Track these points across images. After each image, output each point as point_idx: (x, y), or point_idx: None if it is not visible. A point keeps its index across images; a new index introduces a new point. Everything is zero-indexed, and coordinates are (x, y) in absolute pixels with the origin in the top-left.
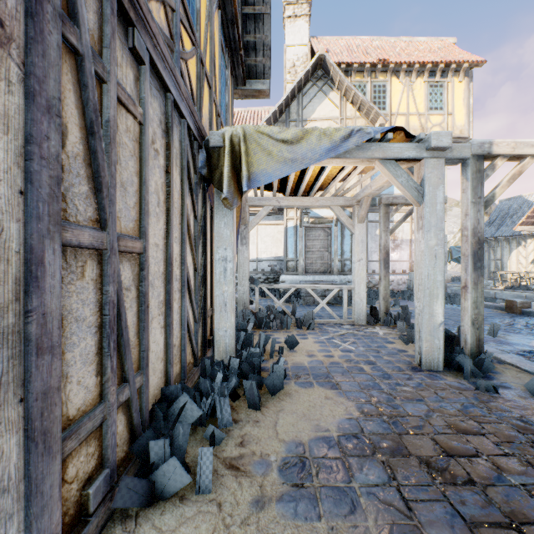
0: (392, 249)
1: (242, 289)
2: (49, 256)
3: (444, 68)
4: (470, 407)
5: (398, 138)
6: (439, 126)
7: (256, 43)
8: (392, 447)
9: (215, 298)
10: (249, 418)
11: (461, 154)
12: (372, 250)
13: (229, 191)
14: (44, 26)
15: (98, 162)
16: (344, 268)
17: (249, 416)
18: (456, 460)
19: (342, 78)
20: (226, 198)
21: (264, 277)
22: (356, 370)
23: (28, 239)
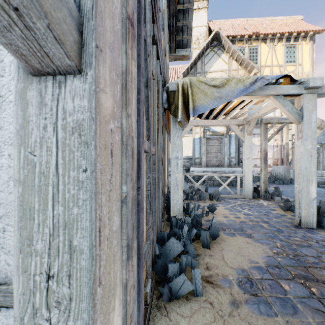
0: None
1: None
2: (142, 157)
3: (296, 35)
4: None
5: (284, 81)
6: (292, 73)
7: (183, 27)
8: (304, 275)
9: (171, 181)
10: (205, 253)
11: None
12: None
13: (182, 117)
14: (141, 27)
15: (148, 102)
16: (230, 163)
17: (204, 252)
18: None
19: (230, 45)
20: (180, 121)
21: None
22: (259, 227)
23: (138, 147)
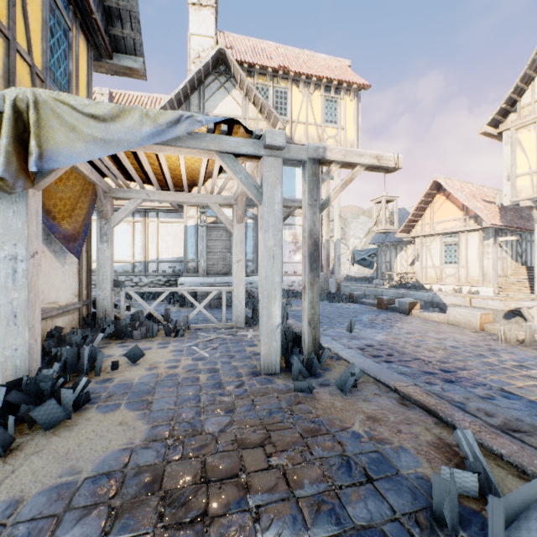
0: (294, 251)
1: (102, 293)
2: None
3: (338, 85)
4: (275, 413)
5: (240, 132)
6: (334, 138)
7: (121, 12)
8: (145, 483)
9: None
10: None
11: (298, 156)
12: None
13: (8, 170)
14: None
15: None
16: (246, 269)
17: None
18: (208, 487)
19: (243, 77)
20: (3, 179)
21: (165, 279)
22: (189, 382)
23: None
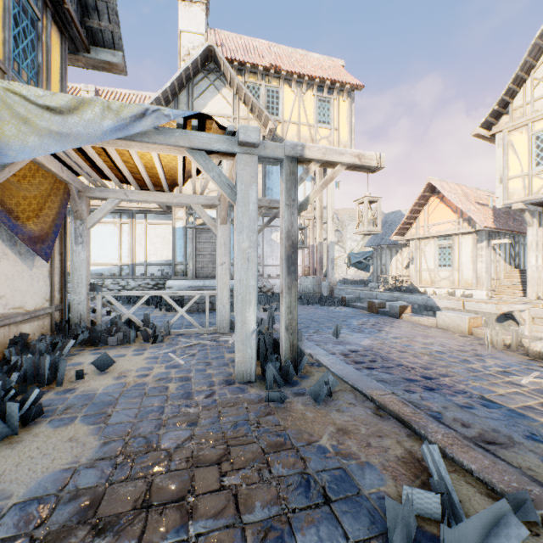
0: None
1: (77, 298)
2: None
3: (331, 85)
4: (240, 426)
5: (214, 128)
6: (327, 139)
7: (97, 3)
8: (79, 509)
9: None
10: None
11: (275, 154)
12: (268, 255)
13: None
14: None
15: None
16: None
17: None
18: (148, 513)
19: (233, 75)
20: None
21: (154, 282)
22: (156, 392)
23: None
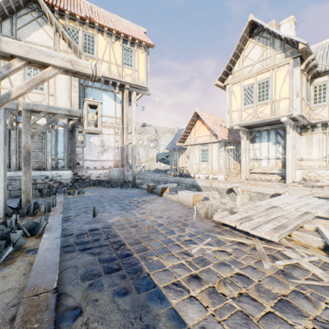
0: (102, 152)
1: None
2: None
3: (133, 41)
4: None
5: None
6: (130, 76)
7: None
8: None
9: None
10: None
11: None
12: (87, 152)
13: None
14: None
15: None
16: (58, 165)
17: None
18: None
19: (51, 15)
20: None
21: None
22: None
23: None
